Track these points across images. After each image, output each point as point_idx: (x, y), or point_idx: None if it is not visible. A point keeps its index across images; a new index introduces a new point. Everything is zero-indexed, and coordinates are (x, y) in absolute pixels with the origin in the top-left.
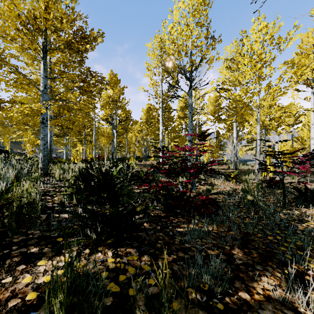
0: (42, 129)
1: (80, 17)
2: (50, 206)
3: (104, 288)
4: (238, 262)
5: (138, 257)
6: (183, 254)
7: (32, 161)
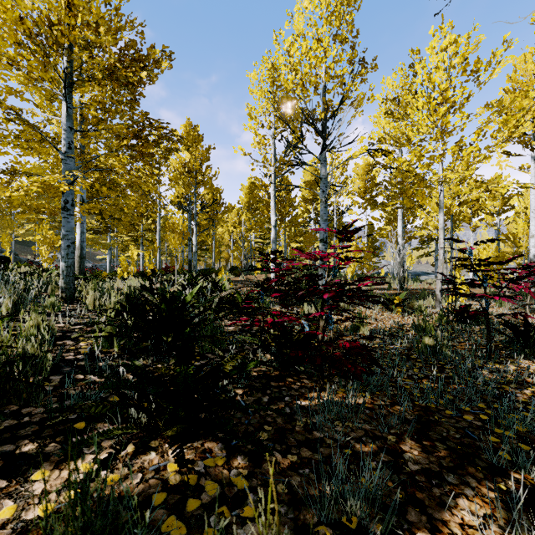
0: (64, 220)
1: (131, 26)
2: (70, 359)
3: (156, 528)
4: (413, 467)
5: (226, 460)
6: (310, 453)
7: (49, 275)
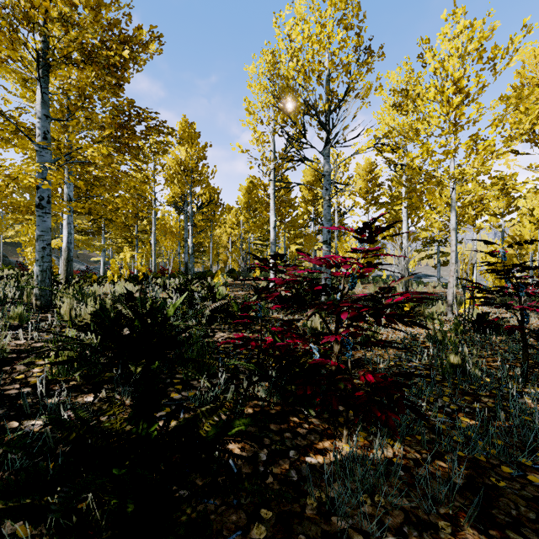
0: (39, 219)
1: (117, 6)
2: (11, 394)
3: None
4: None
5: None
6: None
7: (29, 279)
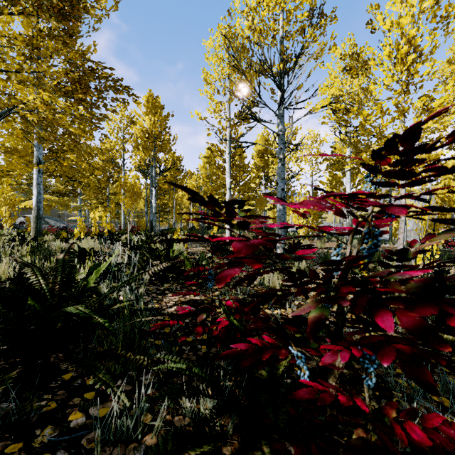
0: None
1: None
2: None
3: None
4: None
5: None
6: None
7: None
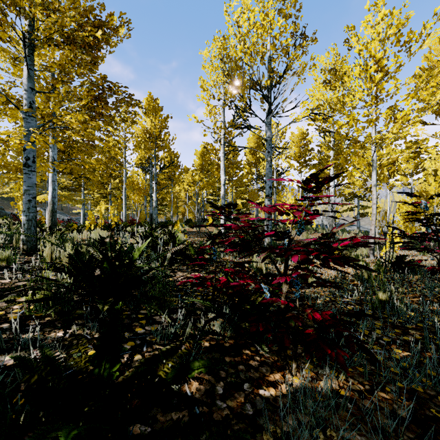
0: (25, 176)
1: None
2: None
3: None
4: None
5: None
6: None
7: (19, 227)
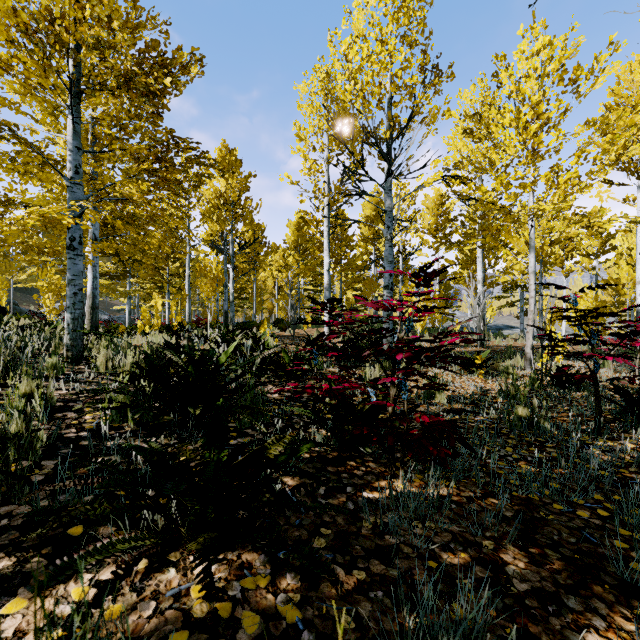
0: (70, 262)
1: (153, 24)
2: (70, 437)
3: None
4: (520, 587)
5: (270, 579)
6: (383, 568)
7: (53, 329)
